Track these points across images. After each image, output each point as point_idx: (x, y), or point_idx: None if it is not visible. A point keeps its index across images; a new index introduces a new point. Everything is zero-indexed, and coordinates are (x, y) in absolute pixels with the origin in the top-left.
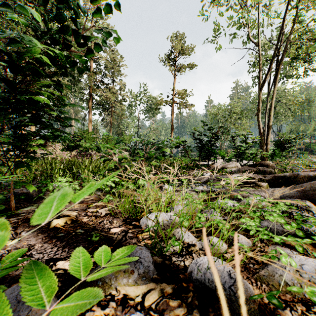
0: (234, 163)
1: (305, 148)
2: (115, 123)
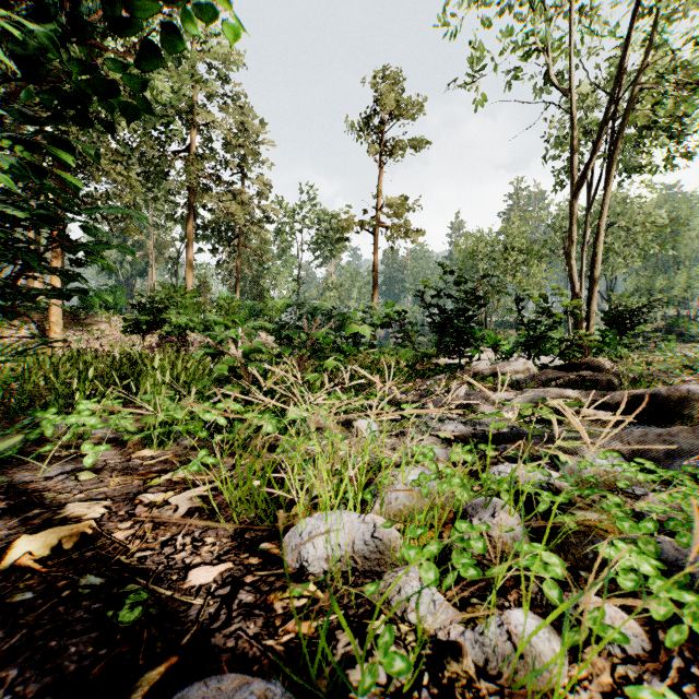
0: (521, 363)
1: (668, 328)
2: (247, 272)
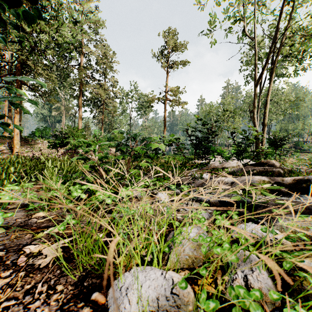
0: (235, 162)
1: (294, 146)
2: (107, 121)
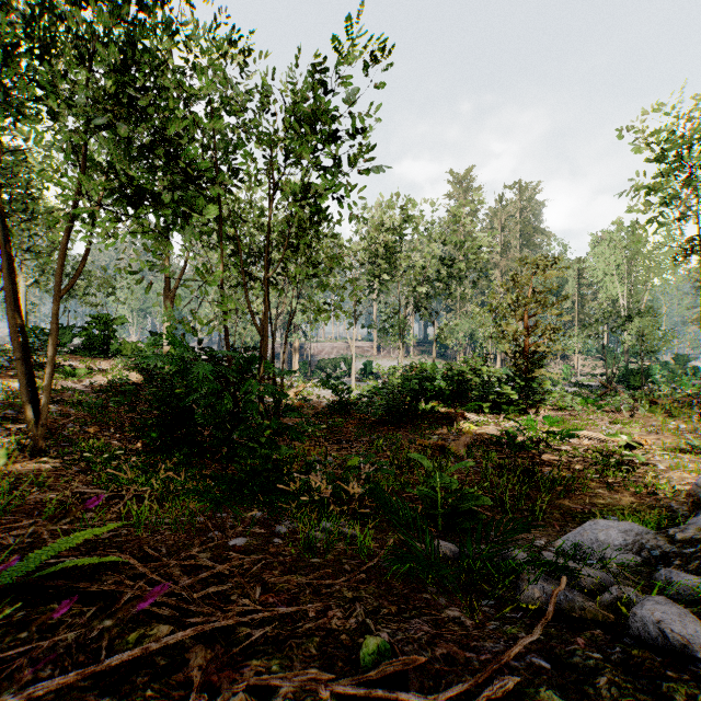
0: None
1: None
2: None
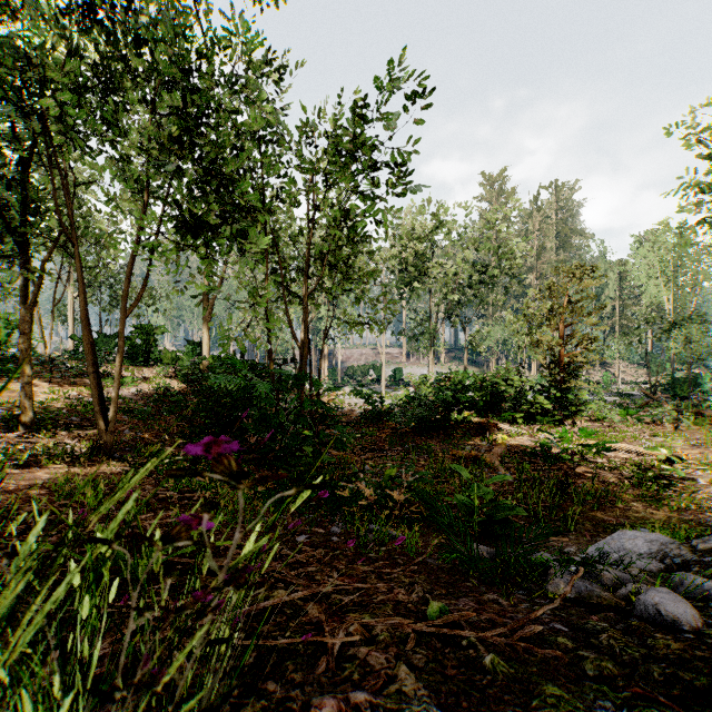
0: None
1: None
2: None
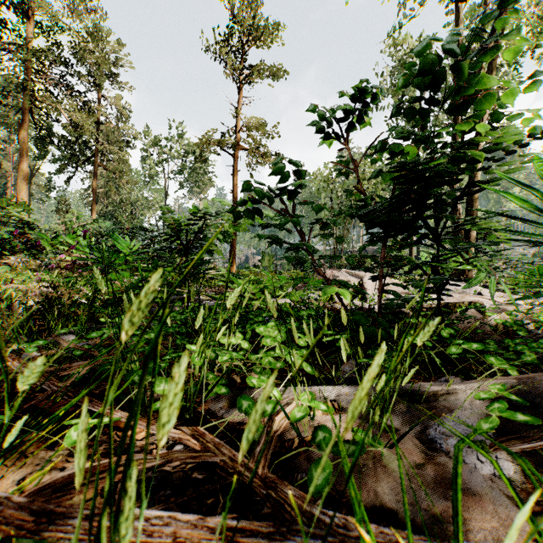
0: None
1: None
2: (115, 198)
